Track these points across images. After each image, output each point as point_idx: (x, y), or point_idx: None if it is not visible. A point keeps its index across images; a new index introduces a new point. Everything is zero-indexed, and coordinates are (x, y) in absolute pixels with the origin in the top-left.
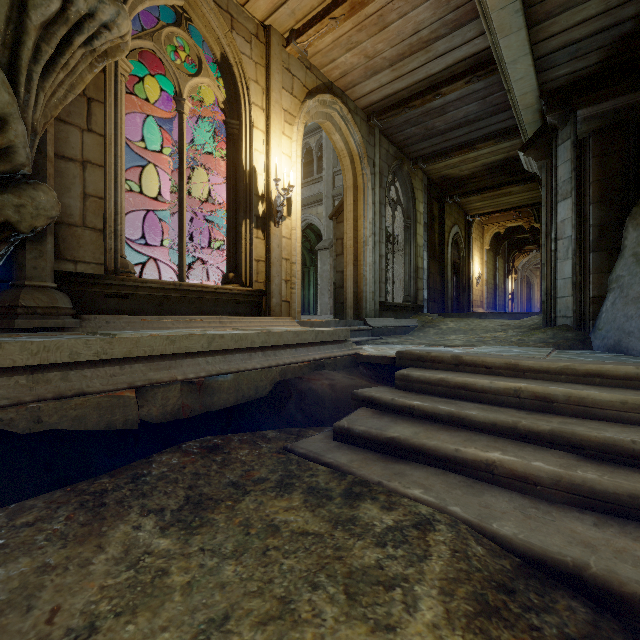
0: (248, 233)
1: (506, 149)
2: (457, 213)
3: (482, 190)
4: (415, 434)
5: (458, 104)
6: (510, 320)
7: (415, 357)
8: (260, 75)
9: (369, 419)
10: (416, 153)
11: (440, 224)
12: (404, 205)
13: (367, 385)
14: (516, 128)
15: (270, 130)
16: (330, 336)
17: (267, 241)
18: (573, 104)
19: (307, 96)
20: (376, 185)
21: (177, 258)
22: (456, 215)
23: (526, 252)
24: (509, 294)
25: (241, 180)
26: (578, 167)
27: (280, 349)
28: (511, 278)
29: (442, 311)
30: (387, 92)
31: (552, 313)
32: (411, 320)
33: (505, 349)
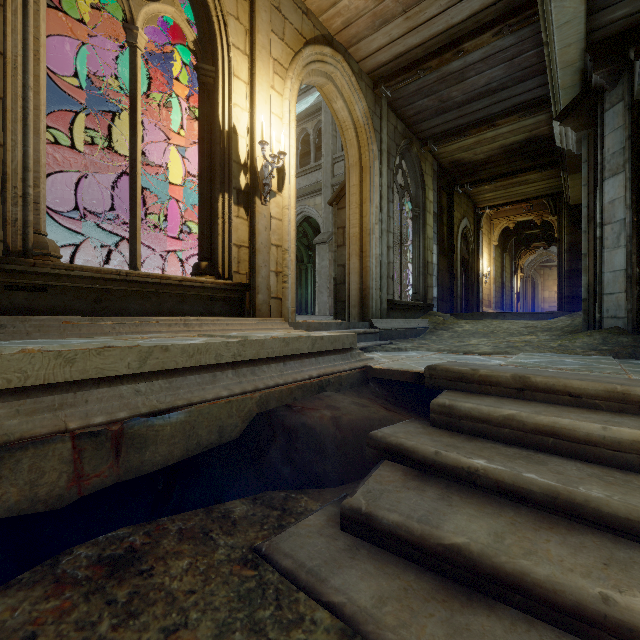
0: (226, 211)
1: (529, 127)
2: (466, 205)
3: (496, 178)
4: (497, 539)
5: (480, 67)
6: (534, 321)
7: (454, 376)
8: (242, 11)
9: (402, 492)
10: (427, 132)
11: (448, 216)
12: (412, 192)
13: (387, 417)
14: (544, 99)
15: (255, 81)
16: (332, 343)
17: (251, 222)
18: (635, 51)
19: (302, 46)
20: (383, 165)
21: (128, 239)
22: (465, 207)
23: (532, 249)
24: (515, 293)
25: (217, 142)
26: (635, 134)
27: (261, 364)
28: (517, 277)
29: (450, 311)
30: (398, 50)
31: (597, 313)
32: (421, 321)
33: (554, 359)
